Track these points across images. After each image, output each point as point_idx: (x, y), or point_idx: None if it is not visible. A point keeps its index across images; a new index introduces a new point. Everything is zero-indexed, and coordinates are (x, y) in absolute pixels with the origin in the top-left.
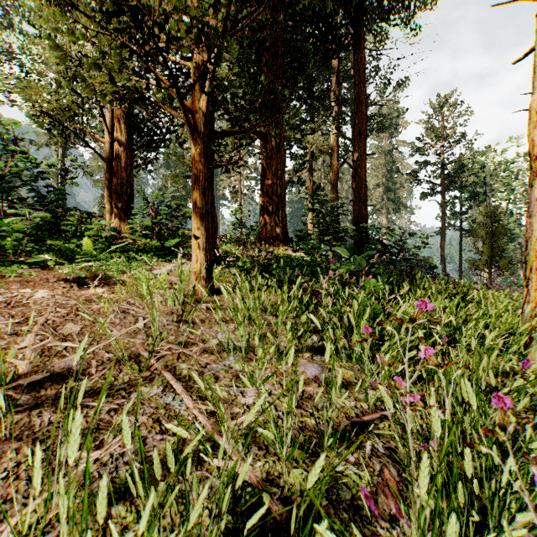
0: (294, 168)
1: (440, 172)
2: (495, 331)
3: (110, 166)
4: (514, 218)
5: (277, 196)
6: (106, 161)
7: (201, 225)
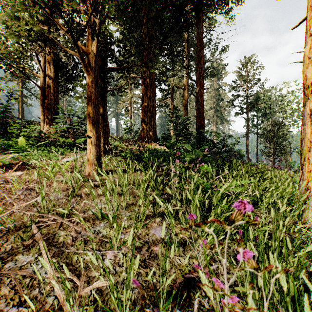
0: (162, 97)
1: (246, 101)
2: (284, 201)
3: (43, 92)
4: (286, 127)
5: (150, 113)
6: (40, 89)
7: (93, 129)
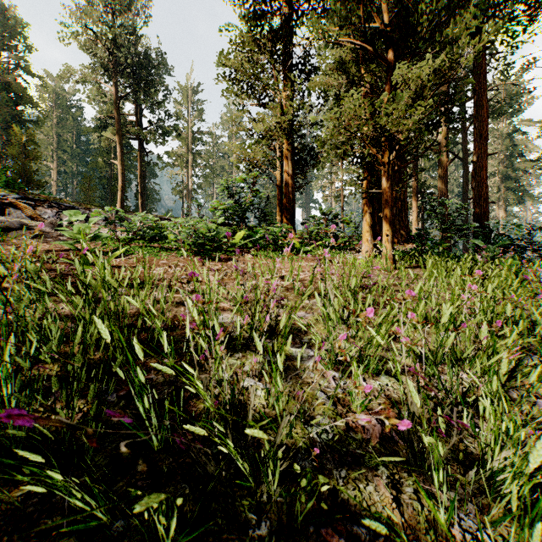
0: None
1: None
2: None
3: (280, 190)
4: None
5: (400, 201)
6: (278, 187)
7: (389, 228)
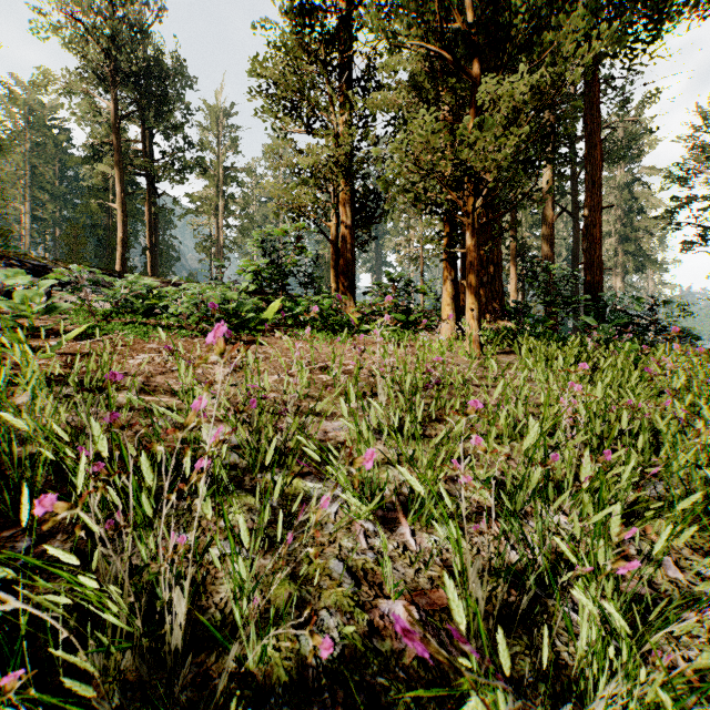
0: None
1: None
2: None
3: (336, 248)
4: None
5: (493, 266)
6: (332, 244)
7: (475, 300)
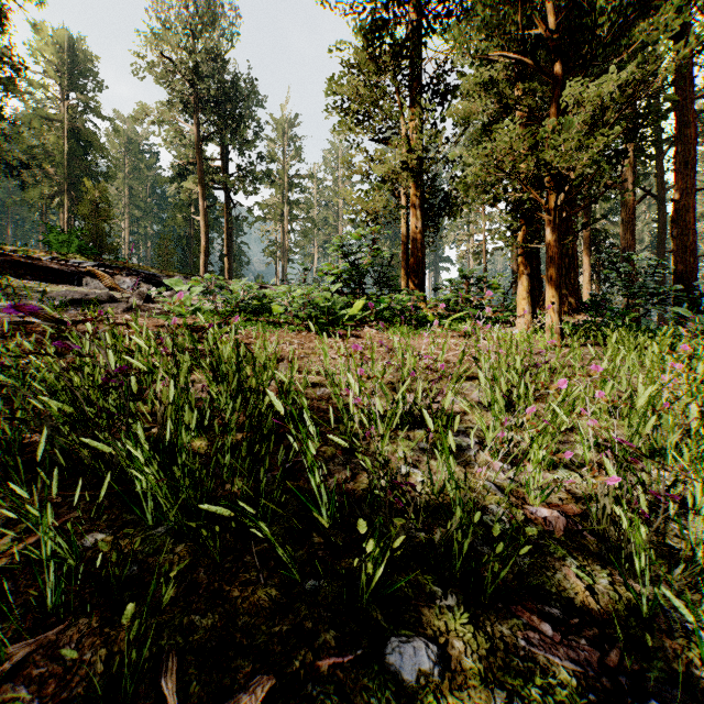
0: None
1: None
2: None
3: (406, 248)
4: None
5: (567, 258)
6: (403, 244)
7: (556, 294)
